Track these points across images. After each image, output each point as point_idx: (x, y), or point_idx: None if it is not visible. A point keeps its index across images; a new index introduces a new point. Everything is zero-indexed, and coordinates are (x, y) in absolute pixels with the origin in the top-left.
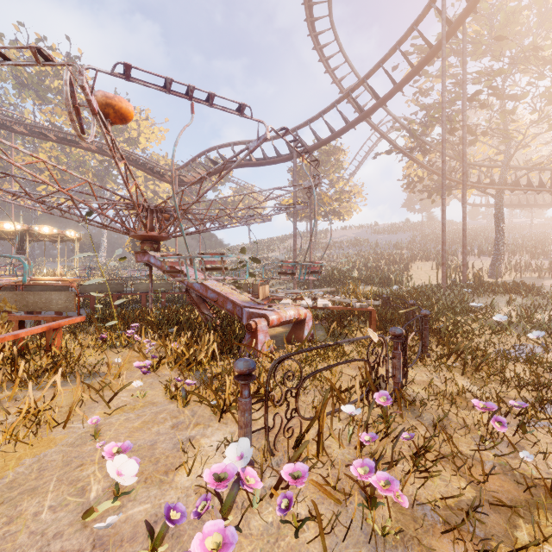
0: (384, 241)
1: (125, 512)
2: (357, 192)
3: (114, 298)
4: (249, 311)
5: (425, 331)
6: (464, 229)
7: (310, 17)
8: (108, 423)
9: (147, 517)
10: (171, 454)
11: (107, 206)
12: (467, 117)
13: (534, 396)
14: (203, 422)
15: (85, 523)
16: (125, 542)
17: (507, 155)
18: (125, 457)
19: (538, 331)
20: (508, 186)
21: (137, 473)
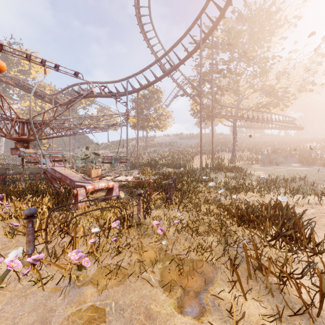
0: (185, 143)
1: None
2: (169, 116)
3: None
4: (76, 184)
5: (170, 191)
6: (212, 139)
7: (139, 14)
8: None
9: None
10: None
11: None
12: (220, 81)
13: (195, 218)
14: (21, 245)
15: None
16: None
17: (238, 102)
18: None
19: (222, 190)
20: (238, 118)
21: None
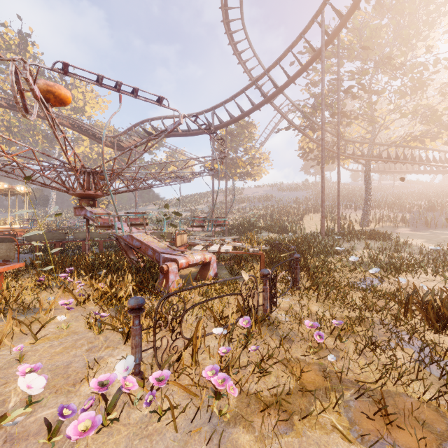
0: (286, 197)
1: (35, 416)
2: (265, 158)
3: (57, 245)
4: (164, 257)
5: (297, 270)
6: (339, 191)
7: (226, 19)
8: (34, 350)
9: (52, 418)
10: (81, 371)
11: (49, 169)
12: (345, 104)
13: (356, 316)
14: (112, 345)
15: (1, 425)
16: (31, 436)
17: (373, 135)
18: (36, 374)
19: (376, 268)
20: (373, 158)
21: (50, 387)
